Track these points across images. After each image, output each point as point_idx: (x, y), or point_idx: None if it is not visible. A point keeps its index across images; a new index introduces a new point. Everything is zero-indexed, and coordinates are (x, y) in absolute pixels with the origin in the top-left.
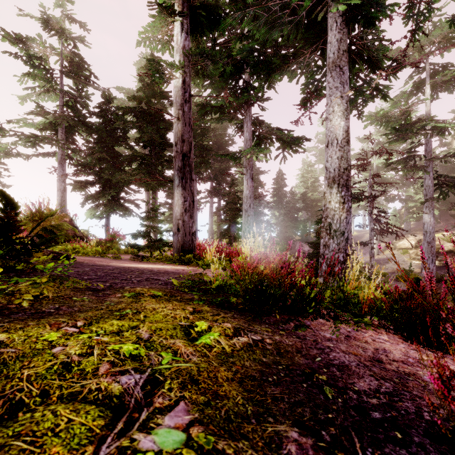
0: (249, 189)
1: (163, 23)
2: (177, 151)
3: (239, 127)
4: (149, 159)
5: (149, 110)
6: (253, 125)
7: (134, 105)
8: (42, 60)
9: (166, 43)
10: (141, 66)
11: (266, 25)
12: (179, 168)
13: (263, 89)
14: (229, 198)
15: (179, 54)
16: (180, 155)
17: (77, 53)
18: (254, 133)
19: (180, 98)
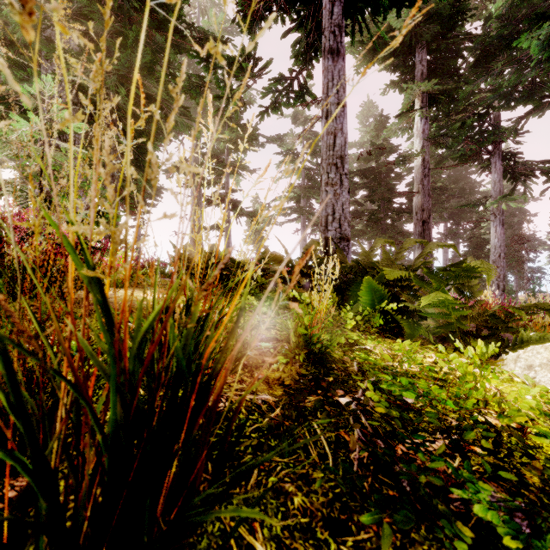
0: (498, 237)
1: (404, 119)
2: (417, 219)
3: (485, 167)
4: (378, 214)
5: (379, 169)
6: (503, 165)
7: (356, 157)
8: (294, 149)
9: (405, 129)
10: (362, 116)
11: (516, 72)
12: (419, 233)
13: (515, 132)
14: (472, 243)
15: (419, 138)
16: (420, 222)
17: (313, 131)
18: (506, 170)
19: (420, 174)
